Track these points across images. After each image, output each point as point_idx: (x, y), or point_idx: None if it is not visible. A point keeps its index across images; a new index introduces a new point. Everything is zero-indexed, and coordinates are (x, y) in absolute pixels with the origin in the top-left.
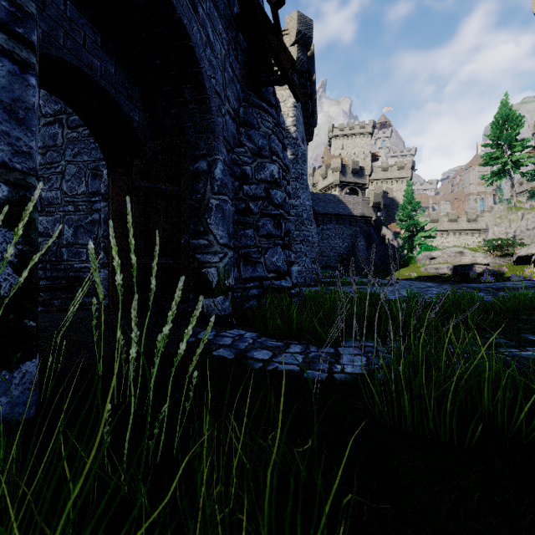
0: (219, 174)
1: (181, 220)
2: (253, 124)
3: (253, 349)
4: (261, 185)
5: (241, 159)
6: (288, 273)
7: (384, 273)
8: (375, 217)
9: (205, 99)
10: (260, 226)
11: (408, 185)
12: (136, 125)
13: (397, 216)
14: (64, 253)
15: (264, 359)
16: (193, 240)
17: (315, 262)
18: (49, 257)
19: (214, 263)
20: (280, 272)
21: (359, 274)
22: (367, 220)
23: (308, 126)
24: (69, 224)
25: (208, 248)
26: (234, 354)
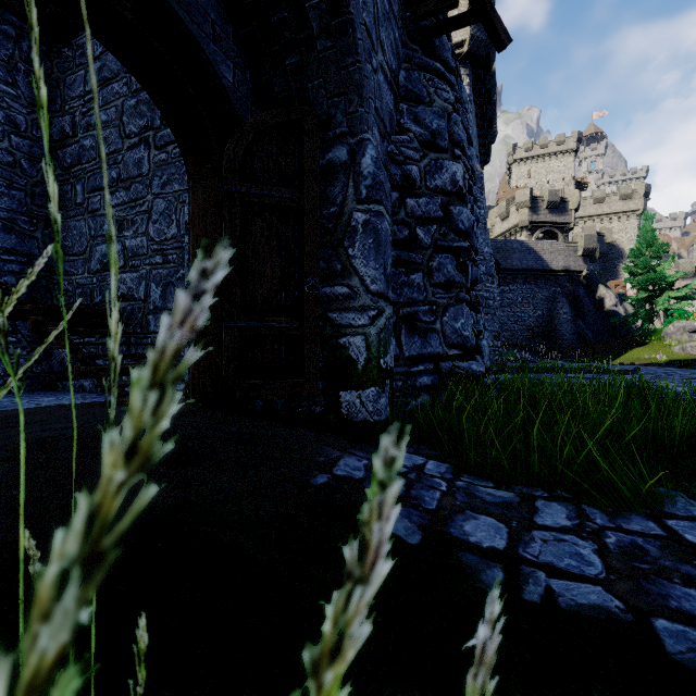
0: (369, 165)
1: (304, 251)
2: (422, 96)
3: (457, 510)
4: (435, 199)
5: (402, 152)
6: (477, 350)
7: (606, 355)
8: (587, 271)
9: (345, 25)
10: (434, 269)
11: (645, 219)
12: (227, 84)
13: (625, 268)
14: (151, 322)
15: (498, 552)
16: (324, 287)
17: (498, 337)
18: (134, 328)
19: (360, 328)
20: (467, 347)
21: (562, 357)
22: (573, 276)
23: (484, 141)
24: (157, 281)
25: (350, 301)
26: (420, 530)
